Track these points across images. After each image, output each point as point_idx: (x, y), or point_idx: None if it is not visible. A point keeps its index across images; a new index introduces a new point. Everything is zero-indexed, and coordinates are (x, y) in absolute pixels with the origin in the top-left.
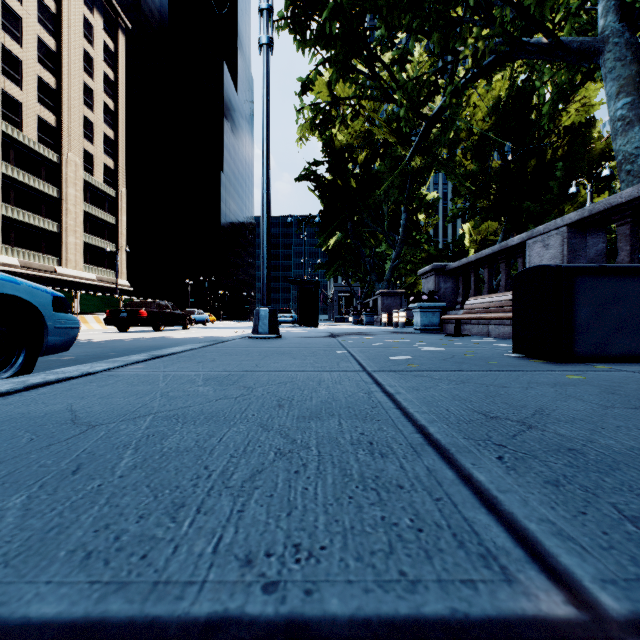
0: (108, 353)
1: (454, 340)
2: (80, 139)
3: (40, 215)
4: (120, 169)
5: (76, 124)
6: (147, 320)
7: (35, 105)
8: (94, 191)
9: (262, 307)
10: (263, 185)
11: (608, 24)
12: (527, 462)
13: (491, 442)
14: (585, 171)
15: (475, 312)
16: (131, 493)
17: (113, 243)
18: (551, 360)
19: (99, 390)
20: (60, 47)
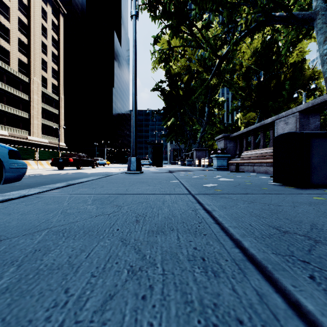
0: (48, 181)
1: (236, 174)
2: (40, 70)
3: (19, 109)
4: (61, 86)
5: (38, 62)
6: (73, 163)
7: (16, 52)
8: (47, 97)
9: (132, 156)
10: (133, 91)
11: (318, 4)
12: None
13: (295, 258)
14: (301, 86)
15: (247, 159)
16: None
17: (57, 124)
18: (297, 187)
19: (24, 208)
20: (29, 23)
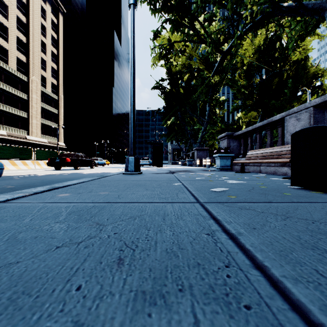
0: (37, 183)
1: (243, 175)
2: (39, 69)
3: (18, 109)
4: (60, 85)
5: (37, 61)
6: (70, 163)
7: (15, 51)
8: (46, 96)
9: (130, 156)
10: (131, 85)
11: None
12: None
13: None
14: (304, 84)
15: (253, 159)
16: None
17: (56, 123)
18: (326, 191)
19: None
20: (28, 21)
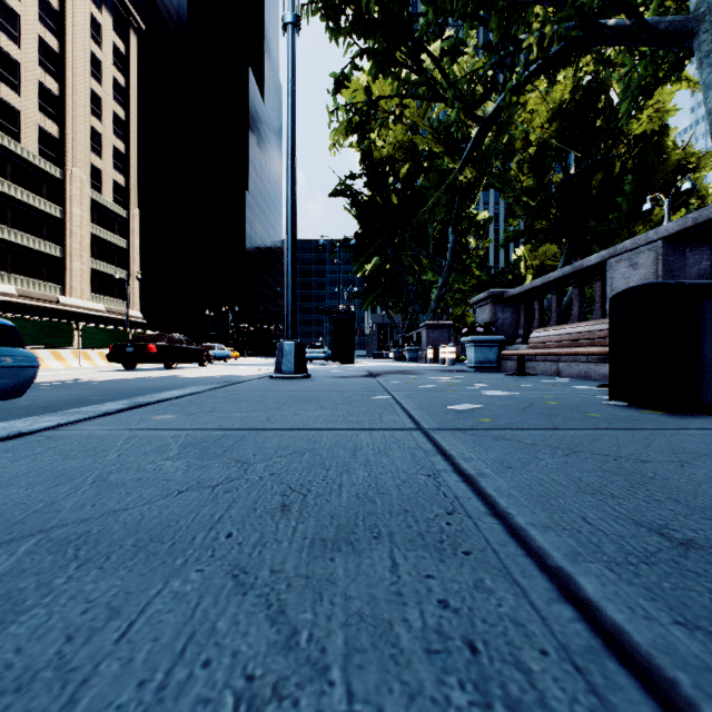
0: (95, 397)
1: (520, 381)
2: (86, 152)
3: (41, 238)
4: (132, 186)
5: (82, 135)
6: (157, 356)
7: (35, 114)
8: (102, 211)
9: (286, 340)
10: (288, 193)
11: None
12: None
13: None
14: (659, 186)
15: (543, 347)
16: None
17: (124, 270)
18: (670, 411)
19: (4, 468)
20: (64, 48)
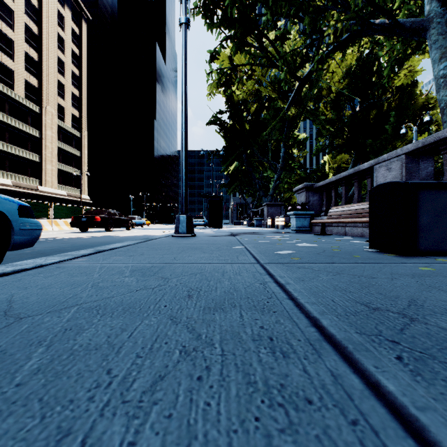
0: (68, 248)
1: (321, 238)
2: (55, 96)
3: (27, 150)
4: (83, 117)
5: (52, 86)
6: (100, 223)
7: (23, 72)
8: (65, 133)
9: (181, 214)
10: (182, 125)
11: (432, 9)
12: (428, 364)
13: (383, 337)
14: (411, 118)
15: (336, 218)
16: (18, 411)
17: (78, 169)
18: (400, 254)
19: (43, 281)
20: (41, 31)
